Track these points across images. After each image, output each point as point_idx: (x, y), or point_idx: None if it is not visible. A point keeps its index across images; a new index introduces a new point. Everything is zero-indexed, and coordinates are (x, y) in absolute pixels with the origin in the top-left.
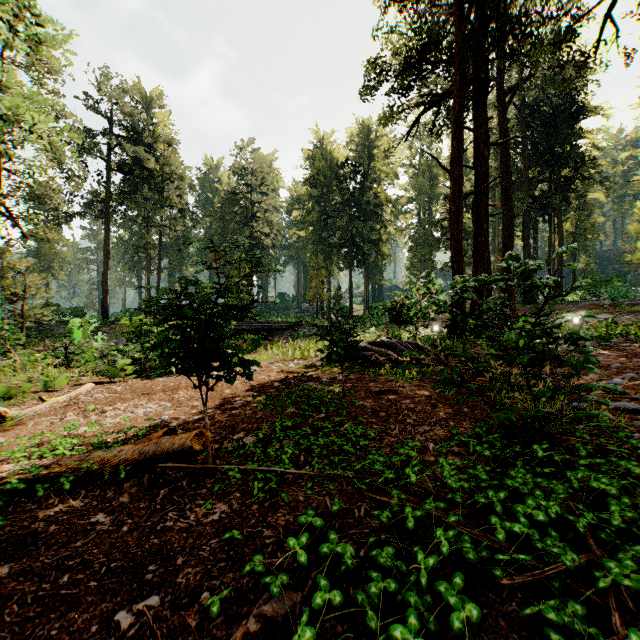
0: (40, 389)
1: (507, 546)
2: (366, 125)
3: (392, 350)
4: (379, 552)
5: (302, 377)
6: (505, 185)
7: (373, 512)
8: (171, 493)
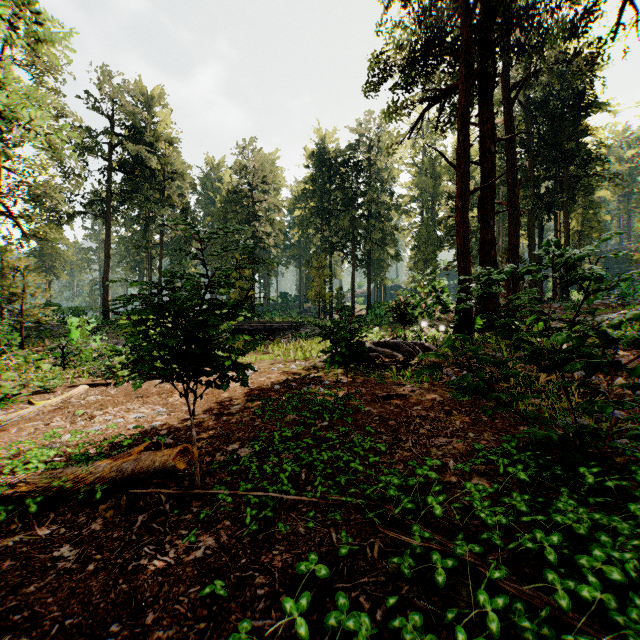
0: (33, 391)
1: (570, 613)
2: (369, 123)
3: (398, 351)
4: (403, 622)
5: (304, 379)
6: (511, 182)
7: (391, 559)
8: (151, 519)
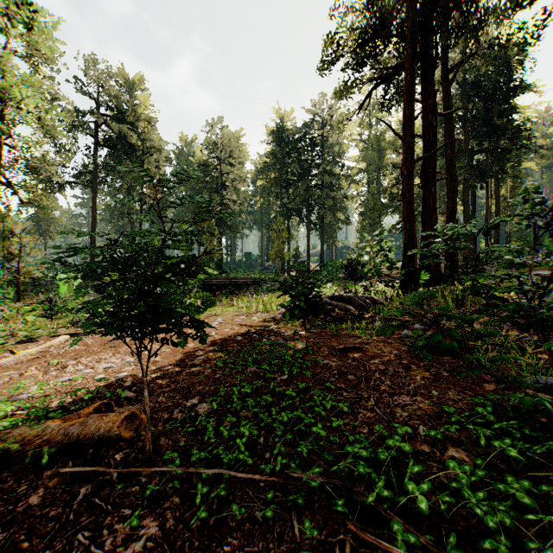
0: (19, 340)
1: None
2: (322, 104)
3: (350, 304)
4: None
5: (264, 331)
6: (449, 154)
7: None
8: (95, 491)
